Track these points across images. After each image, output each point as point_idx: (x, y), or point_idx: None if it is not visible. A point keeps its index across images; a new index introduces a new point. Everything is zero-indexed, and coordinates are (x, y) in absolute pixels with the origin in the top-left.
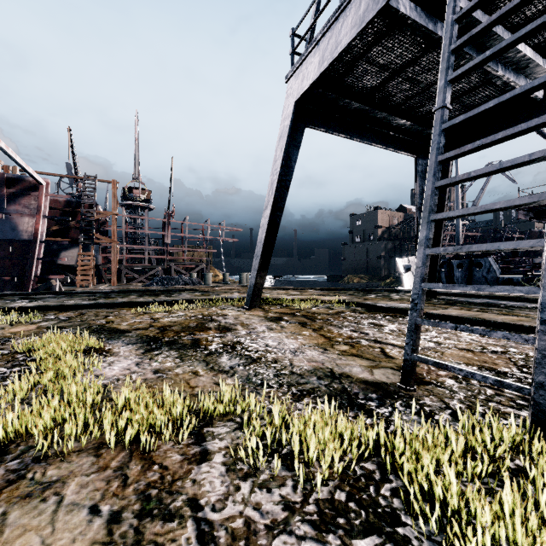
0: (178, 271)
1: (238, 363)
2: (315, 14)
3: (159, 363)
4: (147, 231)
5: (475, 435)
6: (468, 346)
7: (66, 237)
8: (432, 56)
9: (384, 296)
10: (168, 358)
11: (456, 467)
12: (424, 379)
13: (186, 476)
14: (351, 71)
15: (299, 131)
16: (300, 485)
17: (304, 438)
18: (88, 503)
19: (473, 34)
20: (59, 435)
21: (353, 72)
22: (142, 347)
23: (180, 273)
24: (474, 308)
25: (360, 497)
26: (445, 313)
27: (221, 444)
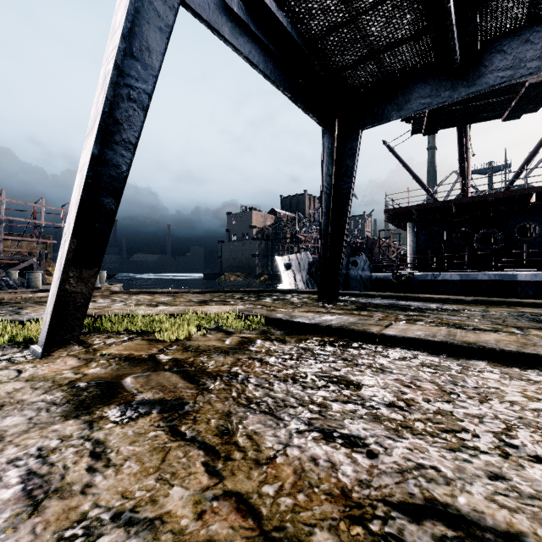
0: None
1: None
2: None
3: None
4: None
5: None
6: None
7: None
8: None
9: (281, 299)
10: None
11: None
12: None
13: None
14: None
15: (169, 4)
16: None
17: None
18: None
19: None
20: None
21: None
22: None
23: None
24: (397, 314)
25: None
26: (412, 335)
27: None
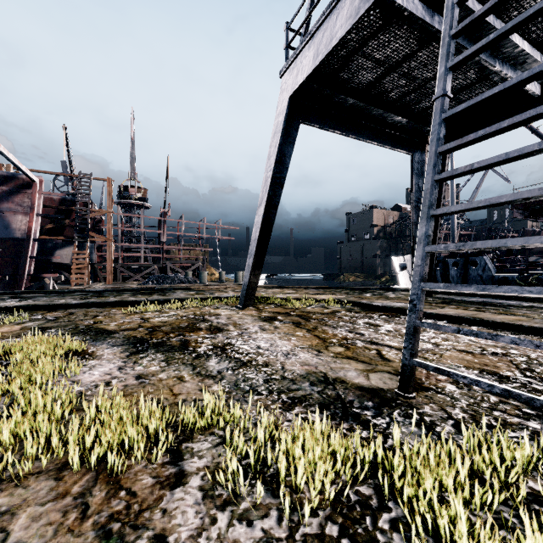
0: (174, 270)
1: (227, 366)
2: (310, 7)
3: (144, 367)
4: (142, 230)
5: (483, 453)
6: (467, 348)
7: (61, 235)
8: (428, 51)
9: (380, 295)
10: (153, 362)
11: (463, 490)
12: (423, 384)
13: (156, 505)
14: (347, 66)
15: (294, 127)
16: (286, 517)
17: (293, 456)
18: (36, 542)
19: (475, 17)
20: (19, 453)
21: (349, 68)
22: (127, 349)
23: (176, 271)
24: (471, 307)
25: (354, 532)
26: (442, 312)
27: (200, 464)
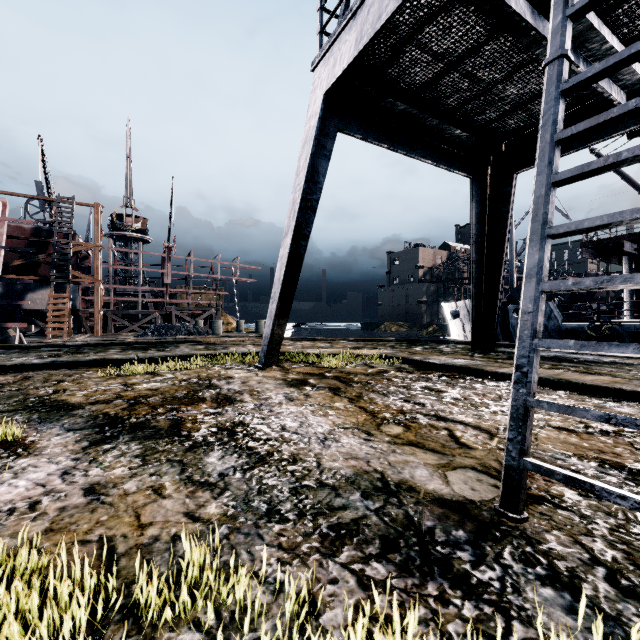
0: (181, 318)
1: (234, 464)
2: None
3: (104, 468)
4: (140, 268)
5: None
6: (566, 424)
7: (34, 275)
8: (498, 44)
9: (432, 348)
10: (122, 458)
11: None
12: (529, 490)
13: None
14: (397, 59)
15: (330, 137)
16: None
17: None
18: None
19: None
20: None
21: (399, 62)
22: (87, 437)
23: (183, 320)
24: (545, 364)
25: None
26: None
27: None
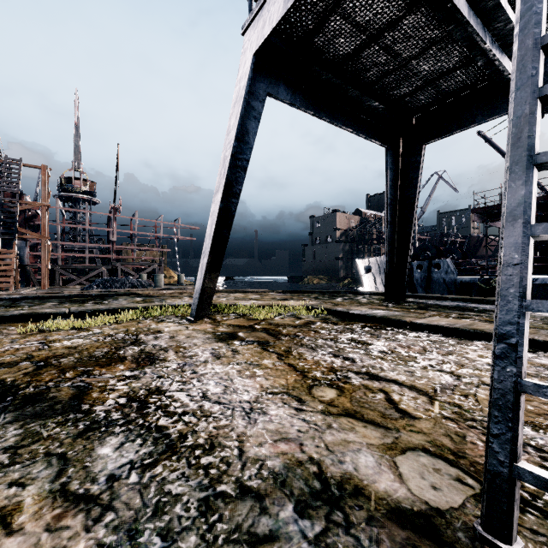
0: (127, 272)
1: (133, 457)
2: None
3: None
4: (87, 227)
5: None
6: None
7: None
8: (415, 19)
9: (351, 299)
10: None
11: None
12: None
13: None
14: (323, 28)
15: (259, 99)
16: None
17: None
18: None
19: None
20: None
21: (325, 31)
22: None
23: (129, 274)
24: (452, 313)
25: None
26: (434, 323)
27: None
